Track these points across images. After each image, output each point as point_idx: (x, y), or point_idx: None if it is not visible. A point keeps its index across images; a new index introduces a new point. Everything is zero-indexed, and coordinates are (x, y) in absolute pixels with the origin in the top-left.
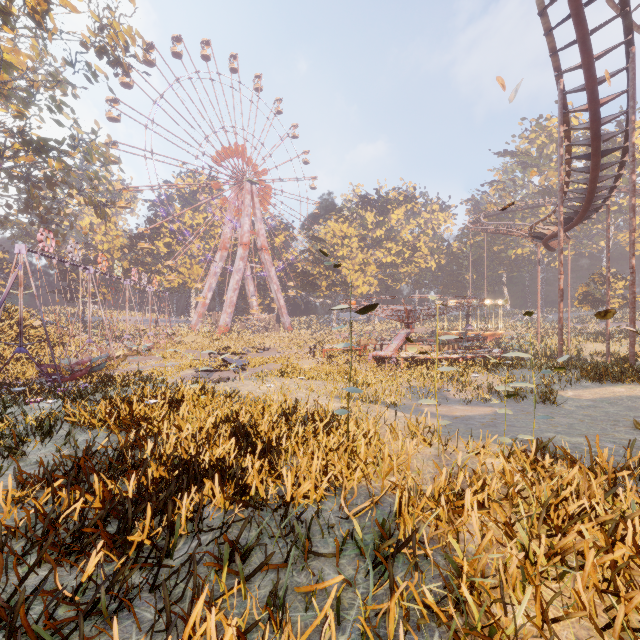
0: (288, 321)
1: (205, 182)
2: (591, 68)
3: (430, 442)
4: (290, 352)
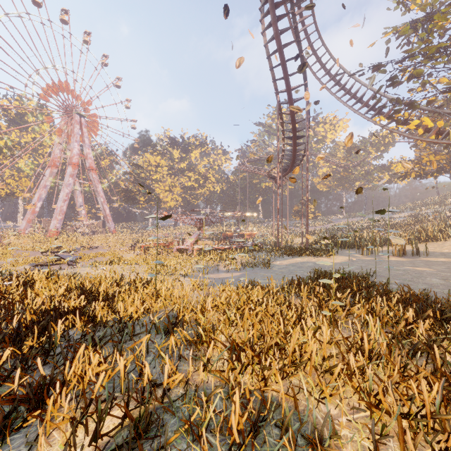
0: (113, 226)
1: (35, 108)
2: (290, 93)
3: (201, 288)
4: (115, 249)
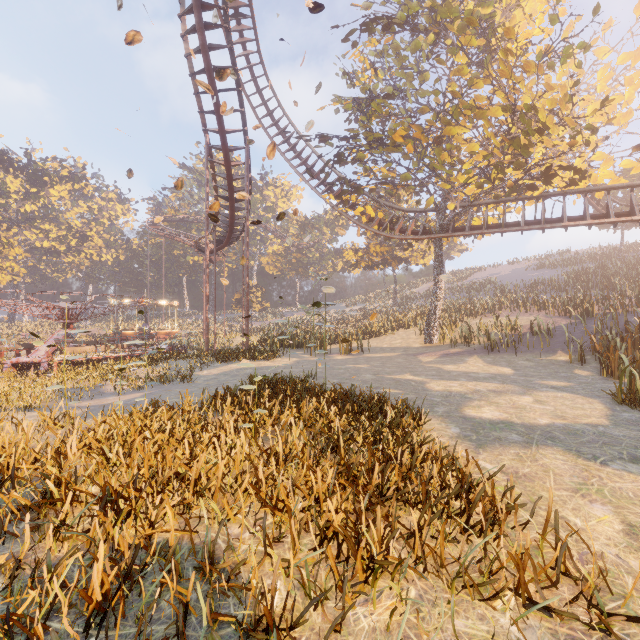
0: None
1: None
2: (224, 137)
3: (62, 425)
4: None
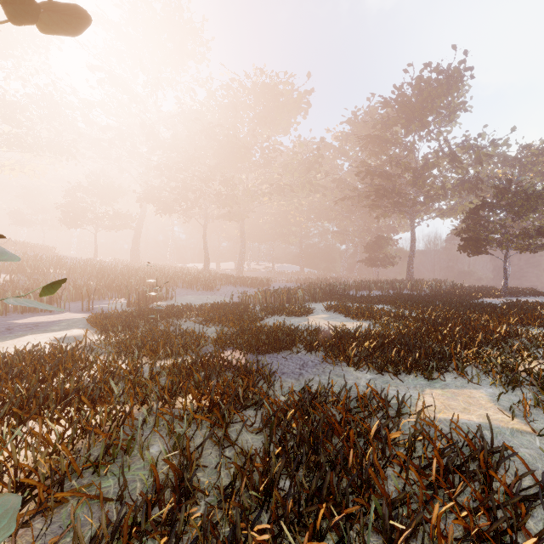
0: None
1: None
2: None
3: None
4: None
